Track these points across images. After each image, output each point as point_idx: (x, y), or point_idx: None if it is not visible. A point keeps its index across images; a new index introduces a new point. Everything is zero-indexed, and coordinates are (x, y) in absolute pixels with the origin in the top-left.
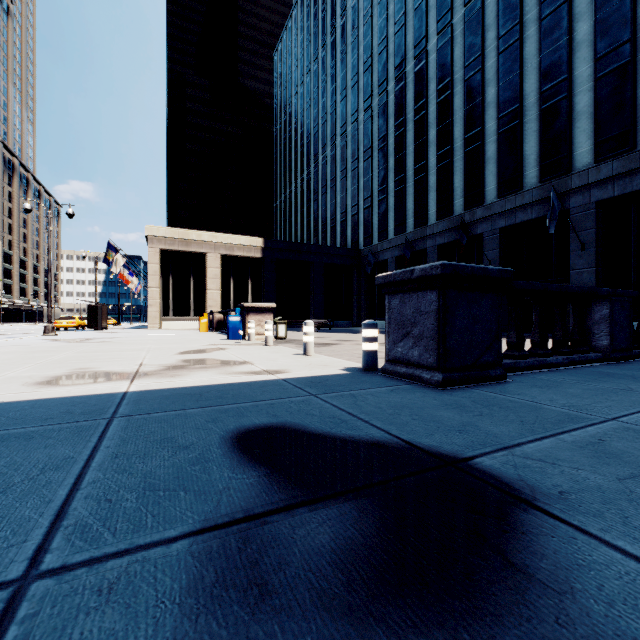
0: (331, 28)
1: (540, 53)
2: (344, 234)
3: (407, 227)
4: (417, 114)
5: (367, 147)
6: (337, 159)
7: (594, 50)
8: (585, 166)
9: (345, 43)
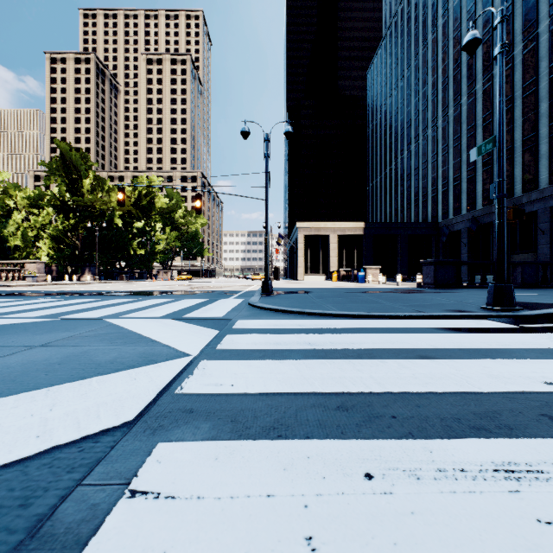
0: (414, 55)
1: None
2: (425, 210)
3: (476, 205)
4: (484, 121)
5: (444, 145)
6: (419, 154)
7: None
8: None
9: (426, 67)
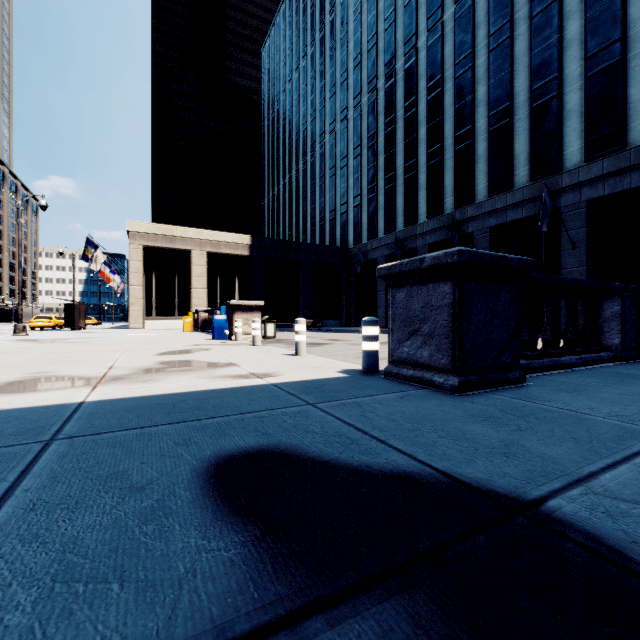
0: (320, 24)
1: (531, 51)
2: (333, 233)
3: (397, 226)
4: (407, 112)
5: (356, 145)
6: (326, 157)
7: (585, 49)
8: (575, 165)
9: (334, 39)
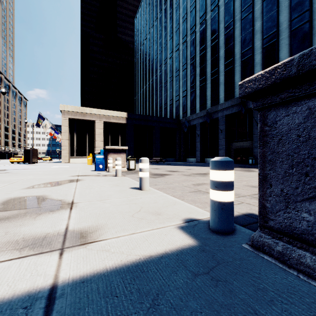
0: (164, 1)
1: None
2: (171, 111)
3: (207, 106)
4: (213, 42)
5: (184, 63)
6: (167, 71)
7: None
8: None
9: (172, 8)
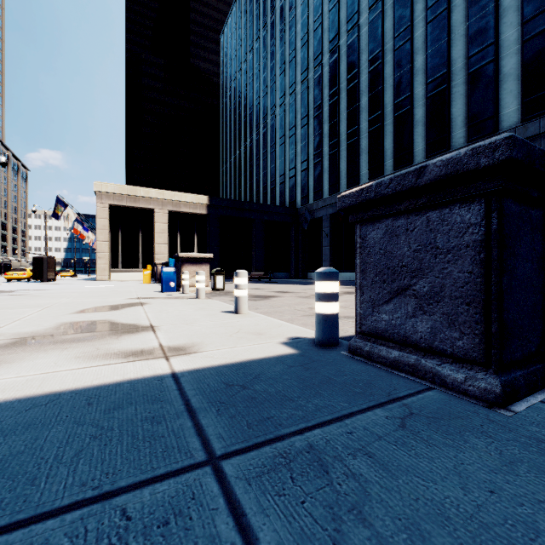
0: (271, 9)
1: (467, 20)
2: (283, 194)
3: (340, 187)
4: (350, 83)
5: (304, 115)
6: (276, 127)
7: (521, 14)
8: (512, 125)
9: (284, 22)
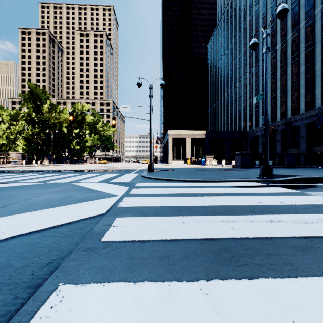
0: (234, 36)
1: (321, 54)
2: (240, 124)
3: None
4: (271, 75)
5: (250, 88)
6: (237, 92)
7: None
8: None
9: (240, 43)
